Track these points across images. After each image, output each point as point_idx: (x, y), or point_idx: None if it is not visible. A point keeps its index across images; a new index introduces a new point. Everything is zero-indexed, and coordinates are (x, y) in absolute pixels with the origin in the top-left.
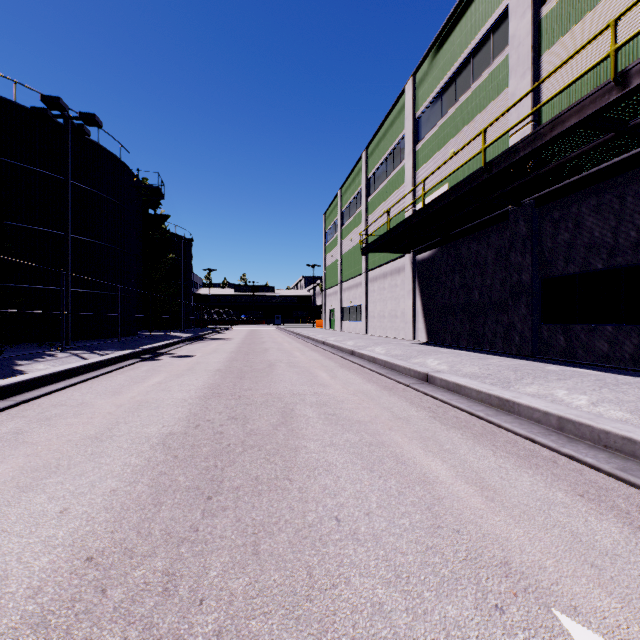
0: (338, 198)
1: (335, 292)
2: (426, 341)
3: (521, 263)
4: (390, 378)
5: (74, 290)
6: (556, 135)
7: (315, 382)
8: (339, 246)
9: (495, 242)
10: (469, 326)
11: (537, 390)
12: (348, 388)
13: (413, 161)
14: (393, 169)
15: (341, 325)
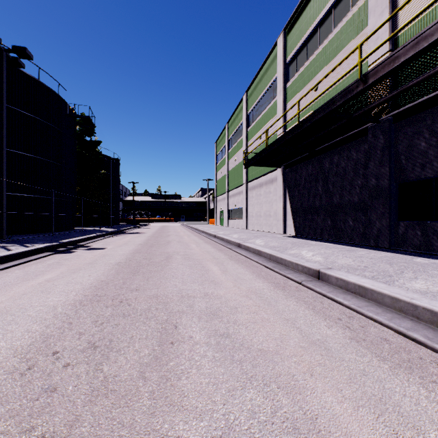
0: (226, 130)
1: (223, 198)
2: (294, 234)
3: (379, 170)
4: (278, 273)
5: (17, 194)
6: None
7: (206, 278)
8: (226, 165)
9: (354, 154)
10: (331, 223)
11: (426, 286)
12: (240, 286)
13: (284, 96)
14: (267, 105)
15: (228, 222)
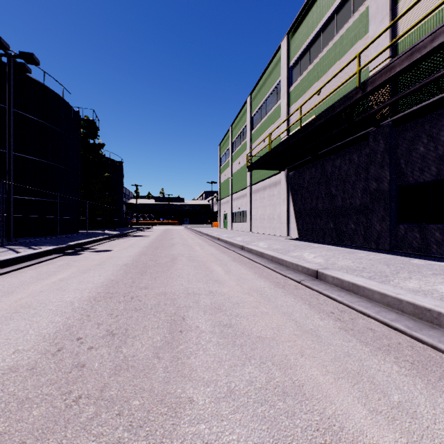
0: (229, 132)
1: (227, 201)
2: (297, 237)
3: (380, 174)
4: (279, 273)
5: (23, 198)
6: (438, 45)
7: (210, 278)
8: (230, 167)
9: (356, 158)
10: (333, 226)
11: (419, 285)
12: (242, 285)
13: (287, 100)
14: (271, 108)
15: (231, 225)
